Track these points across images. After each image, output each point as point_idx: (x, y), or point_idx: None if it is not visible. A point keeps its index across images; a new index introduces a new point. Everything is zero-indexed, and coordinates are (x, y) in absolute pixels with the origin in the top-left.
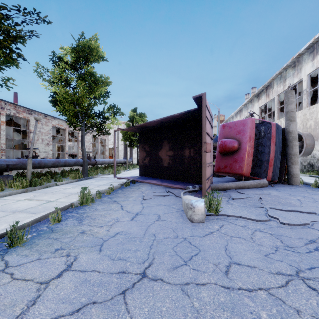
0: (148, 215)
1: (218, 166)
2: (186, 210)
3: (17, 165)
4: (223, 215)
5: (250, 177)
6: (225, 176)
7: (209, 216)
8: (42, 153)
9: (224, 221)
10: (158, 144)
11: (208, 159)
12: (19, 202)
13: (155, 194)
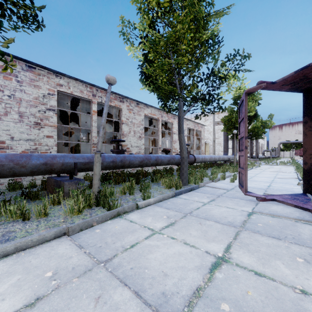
0: None
1: None
2: None
3: (91, 163)
4: None
5: None
6: None
7: None
8: (134, 148)
9: None
10: None
11: None
12: None
13: None
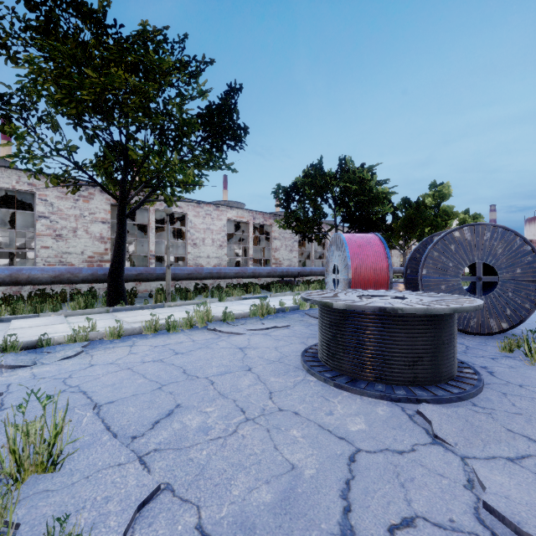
0: None
1: None
2: None
3: None
4: None
5: None
6: None
7: None
8: (395, 264)
9: None
10: None
11: None
12: None
13: None
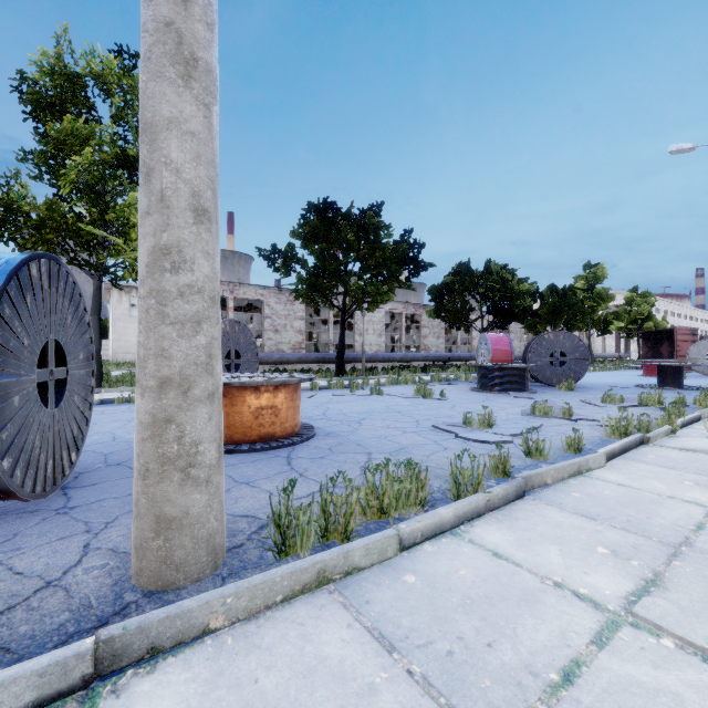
0: None
1: None
2: None
3: None
4: None
5: None
6: None
7: None
8: None
9: None
10: (659, 342)
11: (684, 353)
12: None
13: None
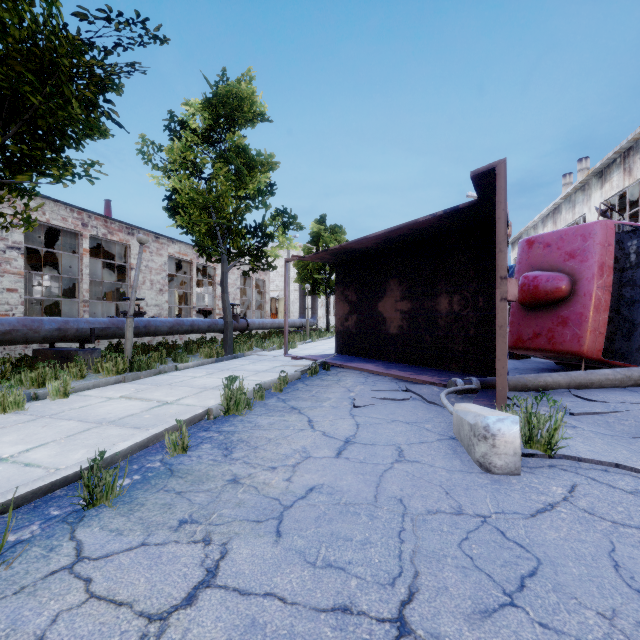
0: (373, 445)
1: (515, 334)
2: (467, 439)
3: (109, 329)
4: (565, 456)
5: (602, 361)
6: (528, 358)
7: (530, 457)
8: (151, 308)
9: (572, 474)
10: (377, 286)
11: None
12: (110, 402)
13: (379, 395)
